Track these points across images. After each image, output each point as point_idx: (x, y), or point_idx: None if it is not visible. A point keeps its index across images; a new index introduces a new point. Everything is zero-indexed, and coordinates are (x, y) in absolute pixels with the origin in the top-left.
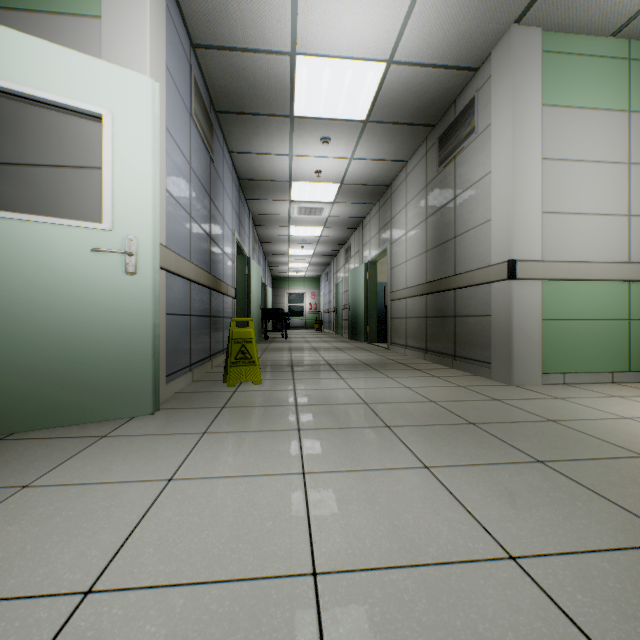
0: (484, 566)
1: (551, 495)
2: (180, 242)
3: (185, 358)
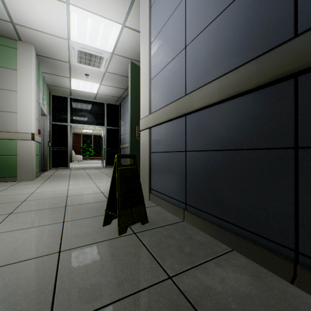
0: (44, 187)
1: (11, 192)
2: (168, 94)
3: (176, 190)
